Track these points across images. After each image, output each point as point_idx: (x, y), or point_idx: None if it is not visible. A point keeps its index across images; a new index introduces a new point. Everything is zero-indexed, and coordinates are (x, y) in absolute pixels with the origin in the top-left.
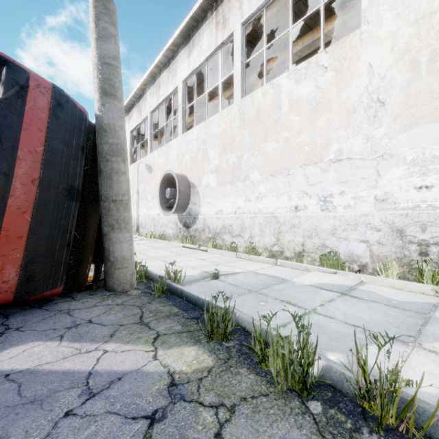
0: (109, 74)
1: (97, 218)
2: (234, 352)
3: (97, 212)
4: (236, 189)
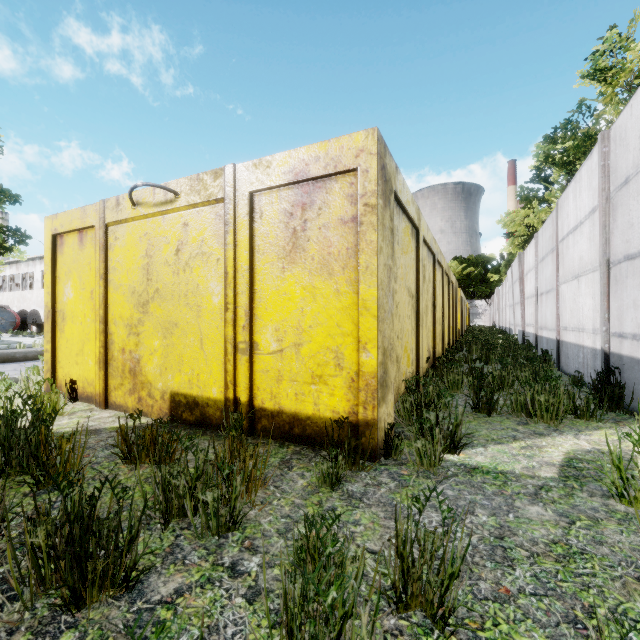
0: None
1: None
2: None
3: None
4: None
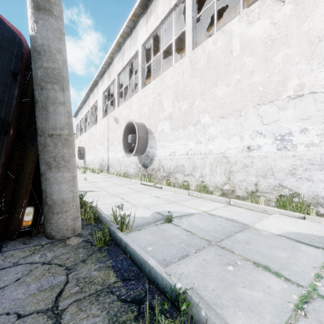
0: None
1: (35, 155)
2: None
3: (34, 148)
4: (187, 133)
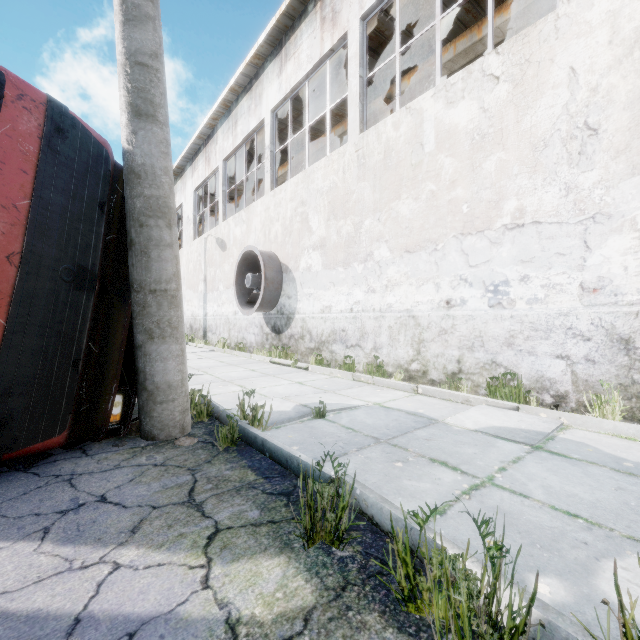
0: (144, 81)
1: (127, 319)
2: (355, 571)
3: (126, 309)
4: (352, 274)
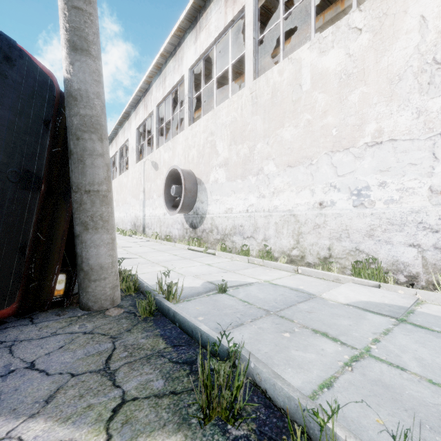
0: (79, 22)
1: (68, 214)
2: None
3: (67, 206)
4: (247, 184)
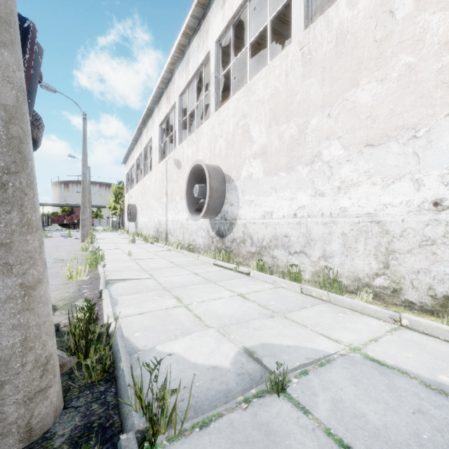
0: None
1: None
2: None
3: None
4: (296, 178)
